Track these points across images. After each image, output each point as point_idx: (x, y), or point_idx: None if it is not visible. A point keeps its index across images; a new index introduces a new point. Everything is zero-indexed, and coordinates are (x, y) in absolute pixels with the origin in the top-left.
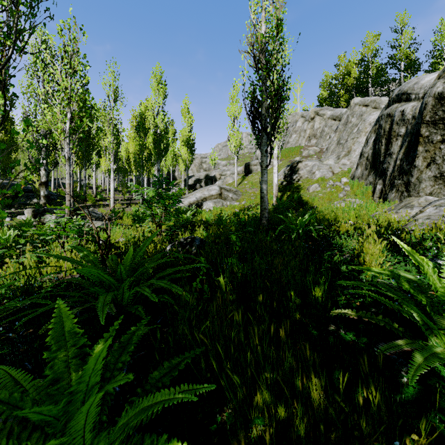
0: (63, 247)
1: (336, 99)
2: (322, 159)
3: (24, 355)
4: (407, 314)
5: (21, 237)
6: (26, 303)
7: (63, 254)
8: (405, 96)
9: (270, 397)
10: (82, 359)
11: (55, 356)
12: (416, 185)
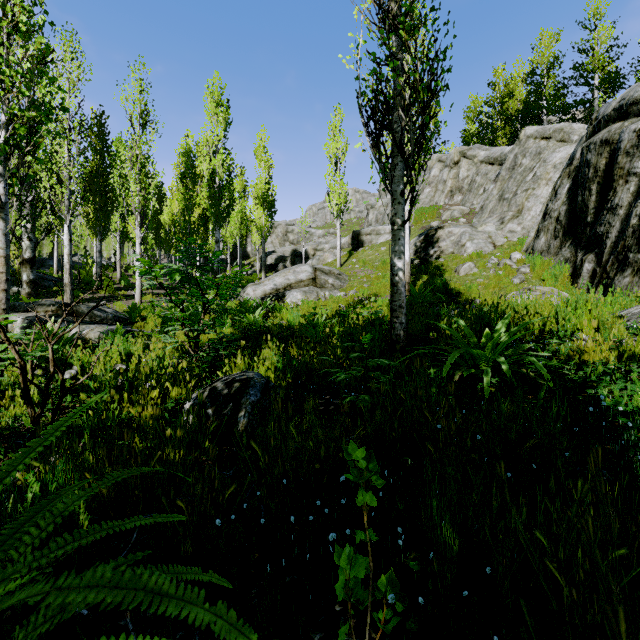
0: None
1: (492, 135)
2: (476, 224)
3: None
4: None
5: None
6: None
7: None
8: (638, 106)
9: None
10: None
11: None
12: None
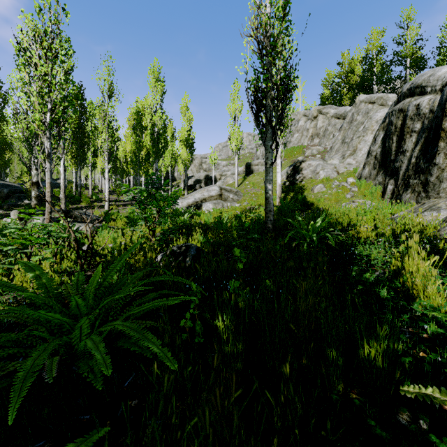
0: (29, 258)
1: (340, 98)
2: (327, 159)
3: None
4: None
5: None
6: None
7: None
8: (419, 89)
9: None
10: None
11: None
12: (436, 185)
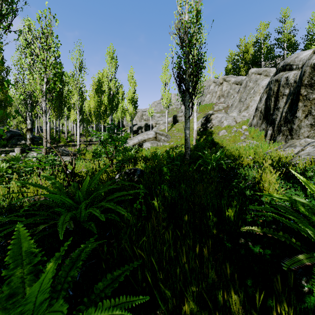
0: (39, 176)
1: (238, 70)
2: (228, 112)
3: (1, 262)
4: (304, 232)
5: (11, 168)
6: (6, 220)
7: (39, 181)
8: (289, 66)
9: (195, 307)
10: (38, 273)
11: (12, 273)
12: (297, 130)
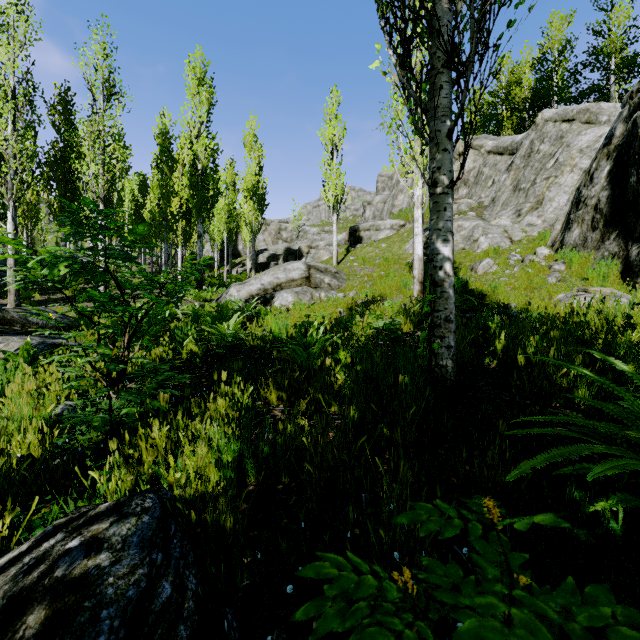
0: None
1: (497, 126)
2: (488, 217)
3: None
4: None
5: None
6: None
7: None
8: None
9: None
10: None
11: None
12: None
